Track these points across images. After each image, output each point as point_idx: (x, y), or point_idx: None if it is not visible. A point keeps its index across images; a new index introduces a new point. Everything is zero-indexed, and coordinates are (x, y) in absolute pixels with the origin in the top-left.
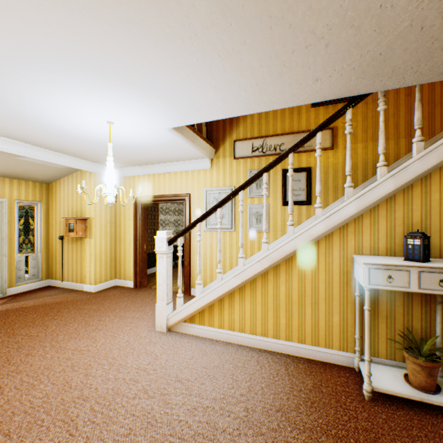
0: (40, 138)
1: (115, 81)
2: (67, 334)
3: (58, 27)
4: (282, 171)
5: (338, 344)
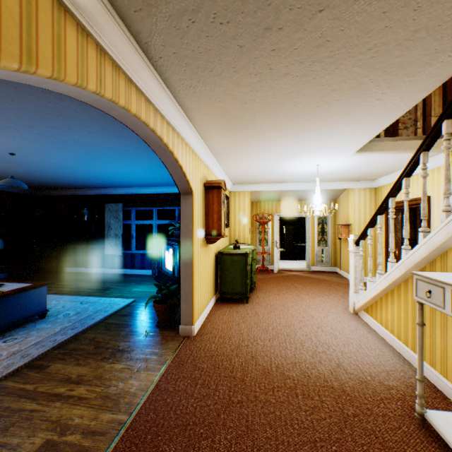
0: (305, 179)
1: (290, 155)
2: (307, 292)
3: (258, 155)
4: None
5: None
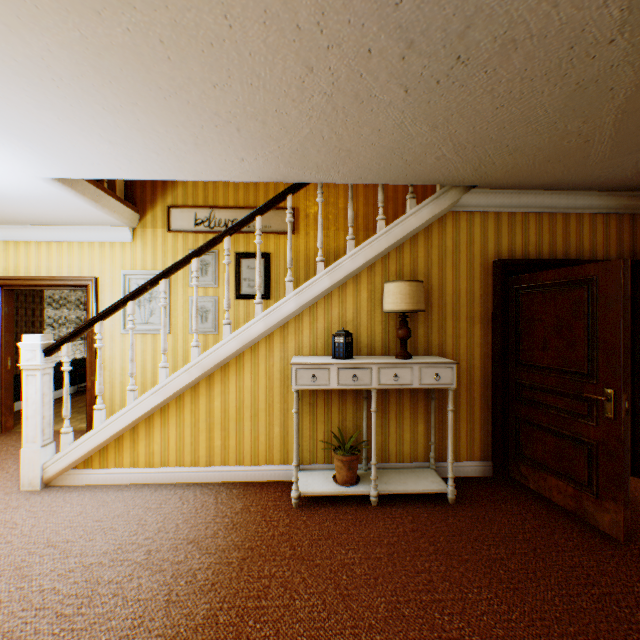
0: None
1: None
2: None
3: None
4: (236, 255)
5: (280, 458)
